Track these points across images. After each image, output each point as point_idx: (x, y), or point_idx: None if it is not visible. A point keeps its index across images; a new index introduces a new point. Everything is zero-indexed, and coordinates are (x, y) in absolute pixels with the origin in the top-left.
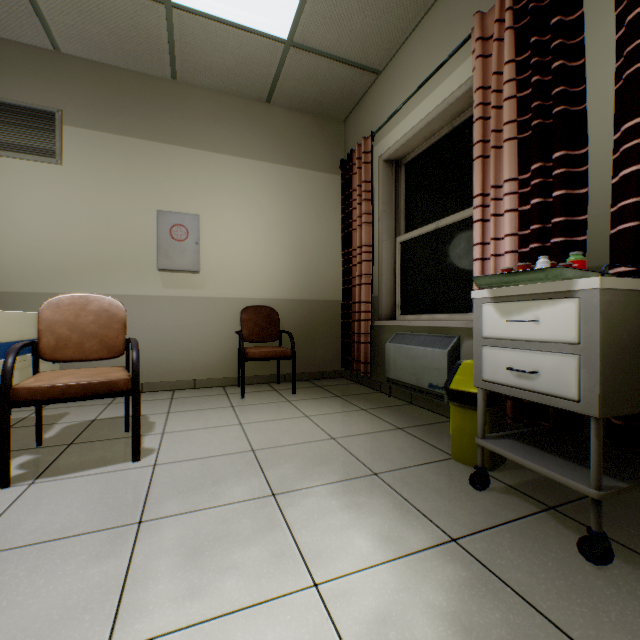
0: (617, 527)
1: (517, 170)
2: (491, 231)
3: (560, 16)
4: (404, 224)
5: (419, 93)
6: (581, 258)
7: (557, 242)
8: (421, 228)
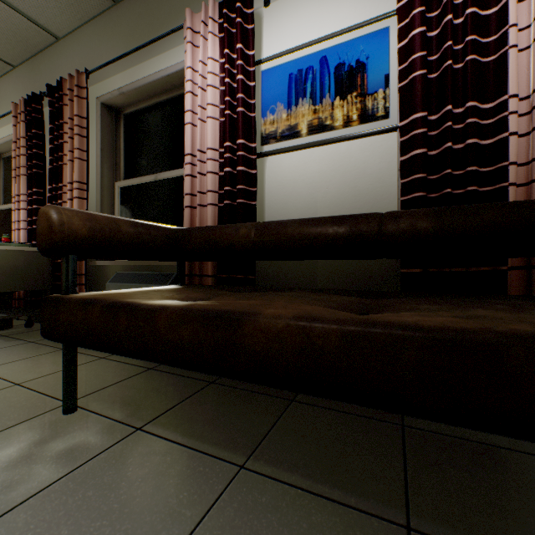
0: (26, 335)
1: (28, 190)
2: (17, 217)
3: (37, 130)
4: (4, 198)
5: (3, 120)
6: (6, 237)
7: (35, 228)
8: (9, 204)
